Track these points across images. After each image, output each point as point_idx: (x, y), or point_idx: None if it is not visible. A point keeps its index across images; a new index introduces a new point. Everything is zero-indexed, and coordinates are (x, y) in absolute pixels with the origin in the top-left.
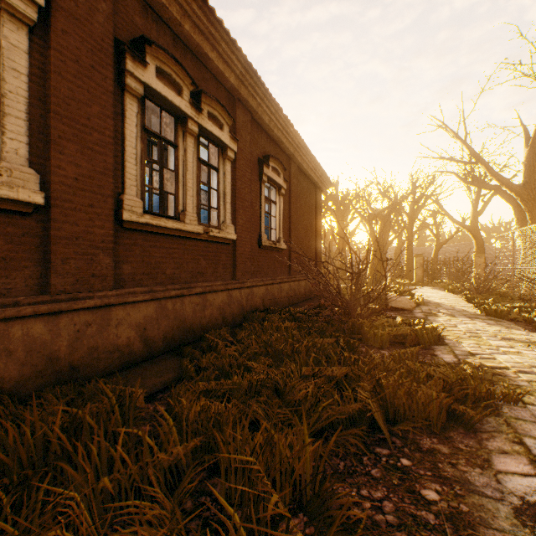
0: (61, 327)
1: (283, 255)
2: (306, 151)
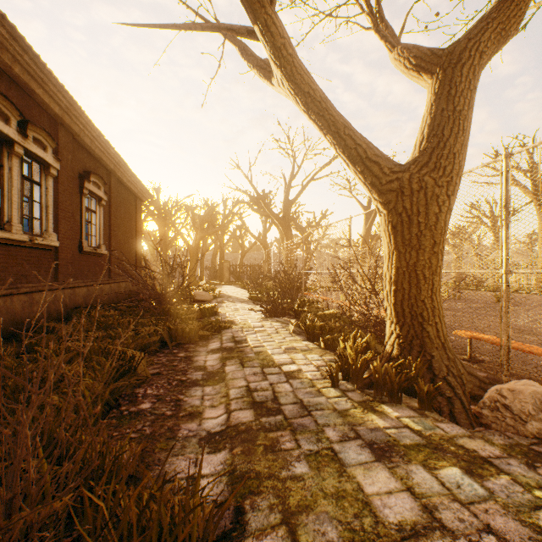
0: None
1: (104, 259)
2: (127, 168)
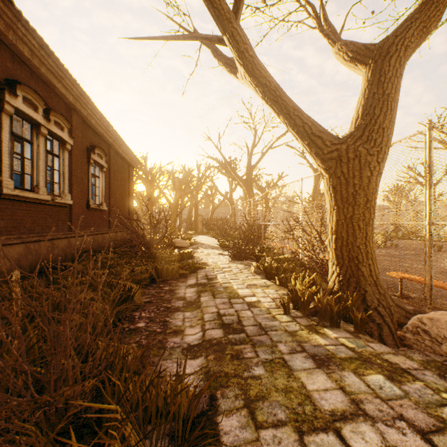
0: None
1: (105, 214)
2: (123, 142)
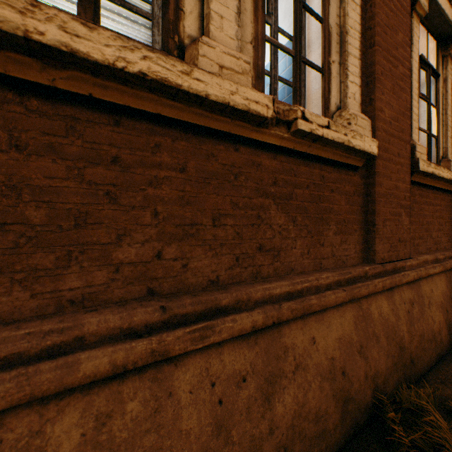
0: (396, 305)
1: None
2: None
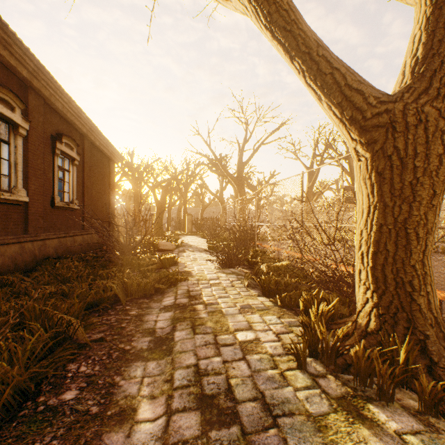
0: None
1: (77, 213)
2: (99, 132)
